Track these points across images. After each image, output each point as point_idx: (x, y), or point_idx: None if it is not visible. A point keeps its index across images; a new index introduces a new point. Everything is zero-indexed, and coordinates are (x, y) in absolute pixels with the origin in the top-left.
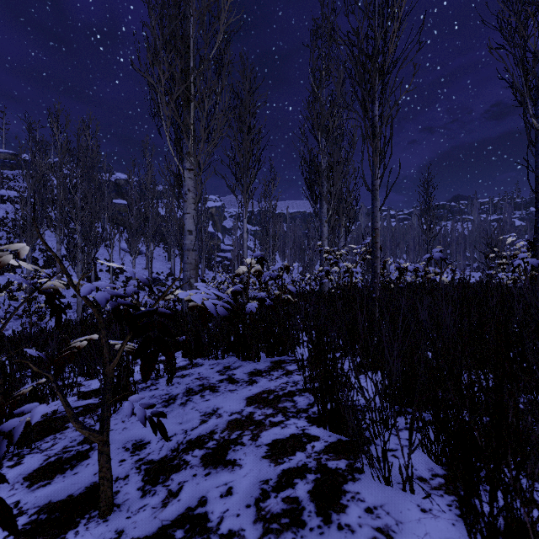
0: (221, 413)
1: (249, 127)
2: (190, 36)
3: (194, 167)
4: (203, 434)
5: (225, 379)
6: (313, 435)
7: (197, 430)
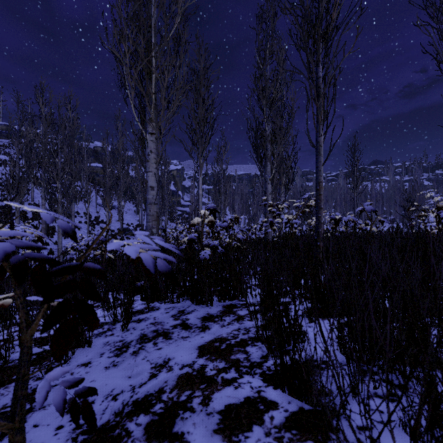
0: (171, 366)
1: (204, 99)
2: (152, 16)
3: (155, 131)
4: (151, 393)
5: (178, 324)
6: (270, 401)
7: (145, 387)
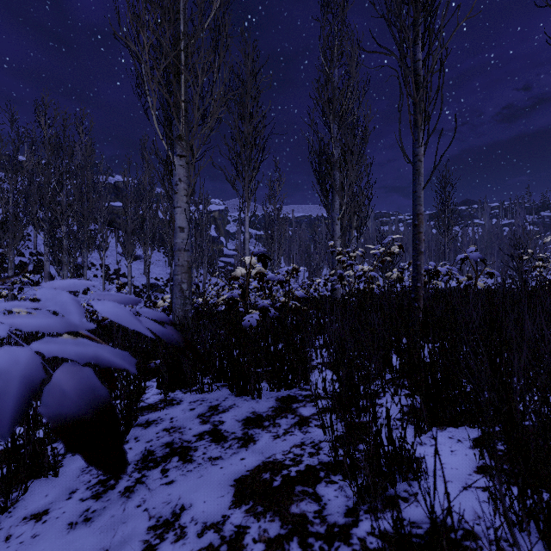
0: (184, 526)
1: (252, 113)
2: None
3: (185, 152)
4: None
5: (207, 432)
6: None
7: None
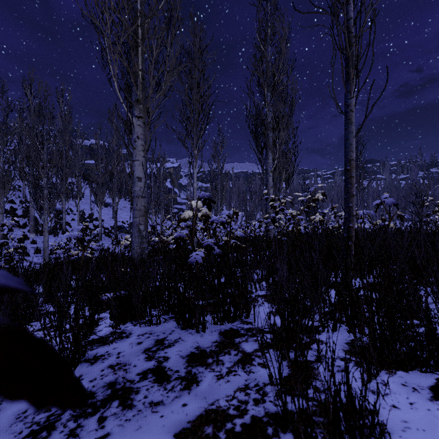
0: None
1: (199, 84)
2: None
3: (142, 113)
4: None
5: (151, 370)
6: None
7: None
